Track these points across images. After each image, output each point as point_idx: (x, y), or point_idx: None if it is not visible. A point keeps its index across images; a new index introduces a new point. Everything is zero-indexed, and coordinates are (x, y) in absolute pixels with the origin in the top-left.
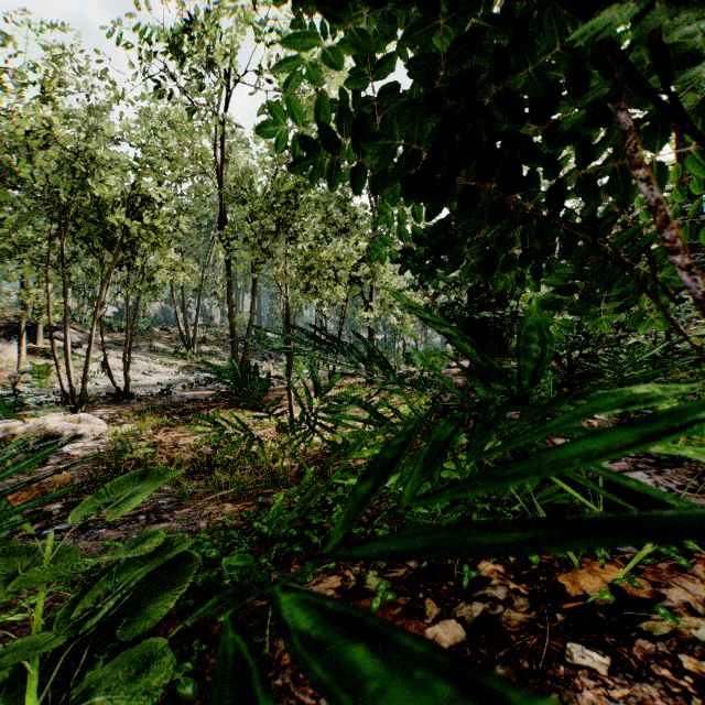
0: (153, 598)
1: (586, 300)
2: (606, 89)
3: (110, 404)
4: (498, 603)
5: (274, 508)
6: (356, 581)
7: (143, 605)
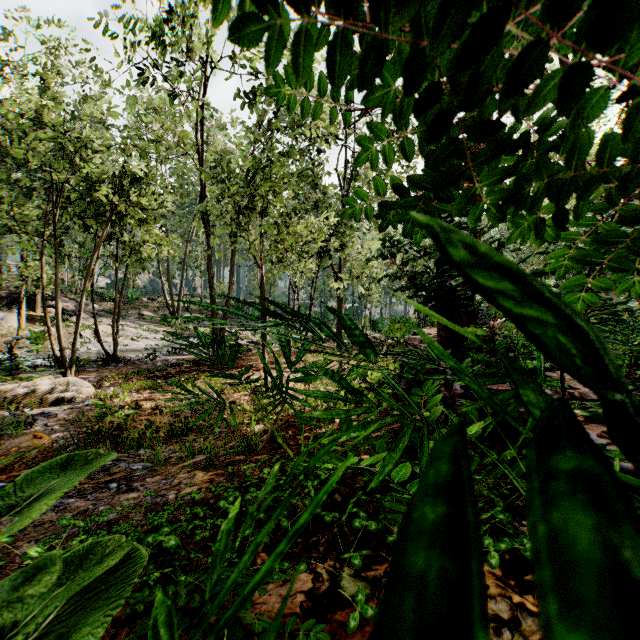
0: (84, 620)
1: (633, 252)
2: None
3: (100, 368)
4: (502, 624)
5: (224, 528)
6: (329, 580)
7: (71, 629)
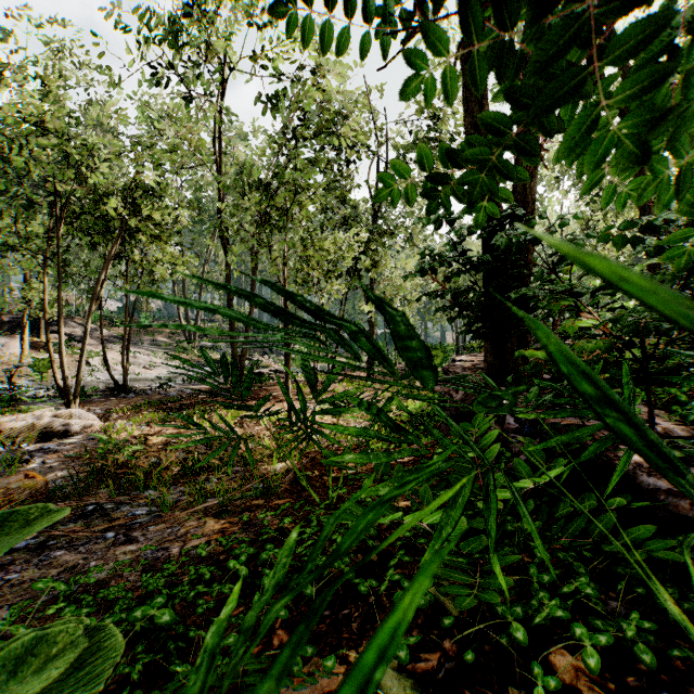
0: None
1: None
2: None
3: (108, 399)
4: None
5: (208, 644)
6: None
7: None
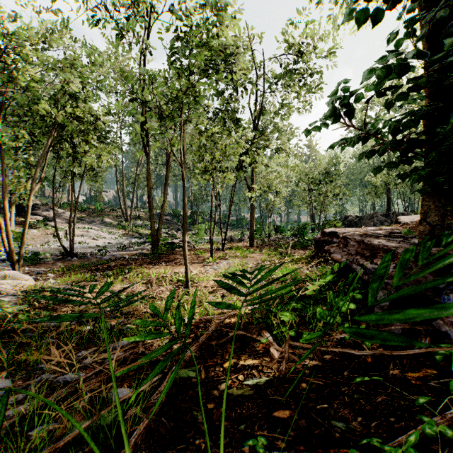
0: None
1: None
2: None
3: (56, 261)
4: None
5: None
6: None
7: None
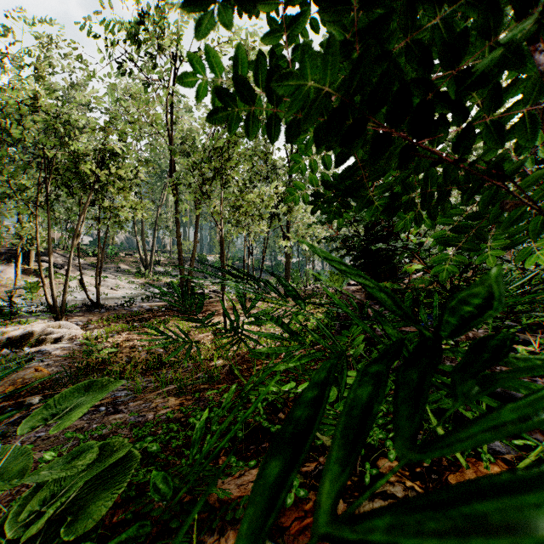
0: (96, 497)
1: (478, 237)
2: (527, 26)
3: (85, 313)
4: (396, 500)
5: (198, 426)
6: None
7: (87, 503)
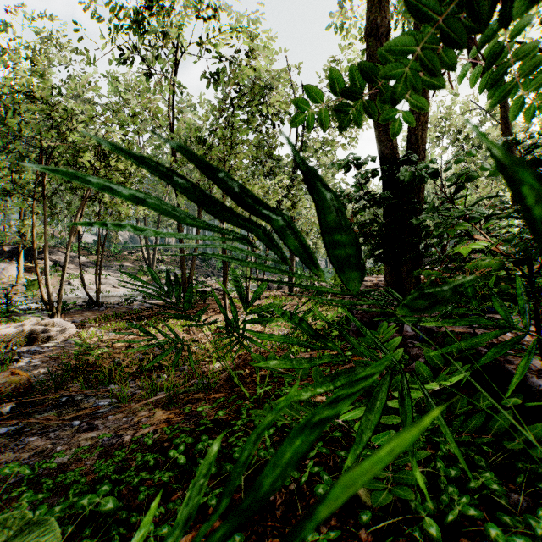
0: None
1: None
2: None
3: (84, 311)
4: None
5: None
6: None
7: None
